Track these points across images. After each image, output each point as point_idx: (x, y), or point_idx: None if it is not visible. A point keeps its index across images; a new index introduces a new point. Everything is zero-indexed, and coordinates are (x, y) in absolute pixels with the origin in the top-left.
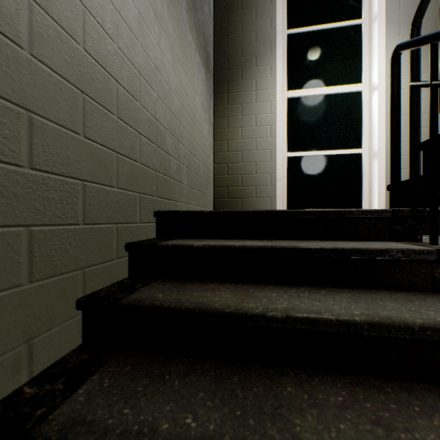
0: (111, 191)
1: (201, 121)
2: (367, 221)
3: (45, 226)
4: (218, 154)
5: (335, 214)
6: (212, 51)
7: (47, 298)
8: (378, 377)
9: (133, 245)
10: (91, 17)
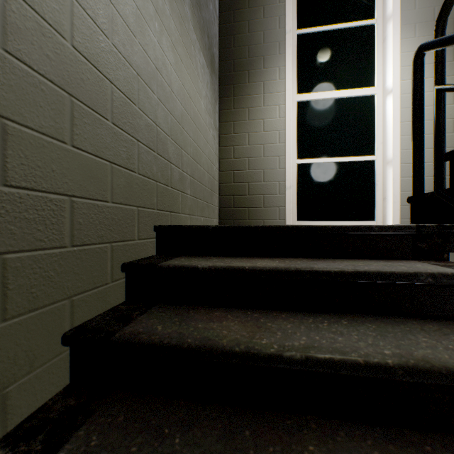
0: (104, 206)
1: (206, 126)
2: (388, 238)
3: (22, 252)
4: (223, 160)
5: (353, 230)
6: (217, 51)
7: (25, 337)
8: (414, 430)
9: (130, 265)
10: (81, 9)
